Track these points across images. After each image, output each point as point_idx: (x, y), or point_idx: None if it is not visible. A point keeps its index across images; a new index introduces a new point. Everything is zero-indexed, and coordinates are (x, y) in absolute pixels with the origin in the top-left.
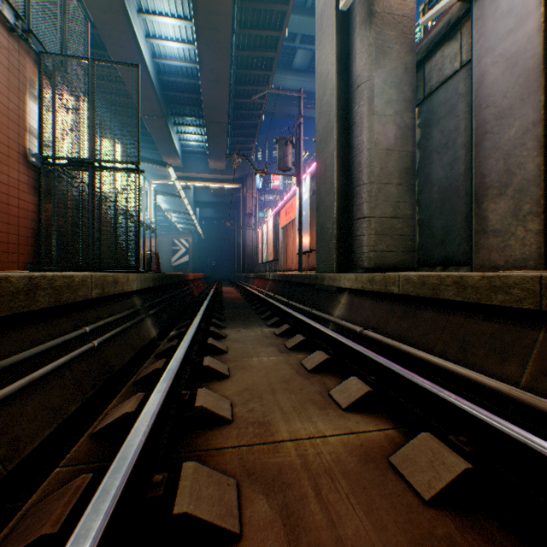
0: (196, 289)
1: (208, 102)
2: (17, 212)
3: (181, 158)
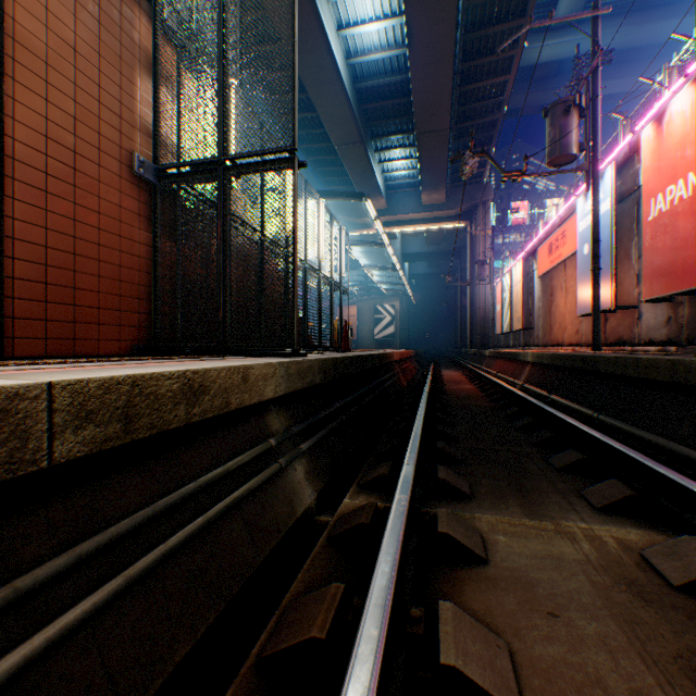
0: (402, 374)
1: (419, 102)
2: (116, 258)
3: (384, 197)
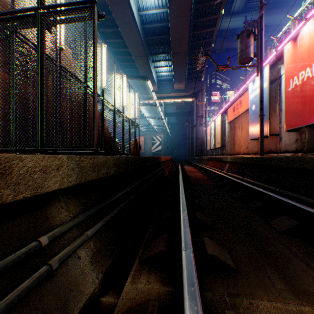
0: (166, 168)
1: (174, 37)
2: None
3: (156, 85)
